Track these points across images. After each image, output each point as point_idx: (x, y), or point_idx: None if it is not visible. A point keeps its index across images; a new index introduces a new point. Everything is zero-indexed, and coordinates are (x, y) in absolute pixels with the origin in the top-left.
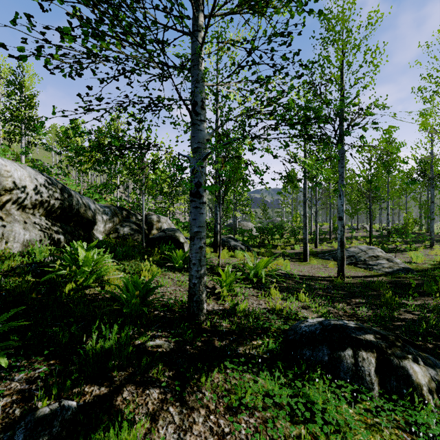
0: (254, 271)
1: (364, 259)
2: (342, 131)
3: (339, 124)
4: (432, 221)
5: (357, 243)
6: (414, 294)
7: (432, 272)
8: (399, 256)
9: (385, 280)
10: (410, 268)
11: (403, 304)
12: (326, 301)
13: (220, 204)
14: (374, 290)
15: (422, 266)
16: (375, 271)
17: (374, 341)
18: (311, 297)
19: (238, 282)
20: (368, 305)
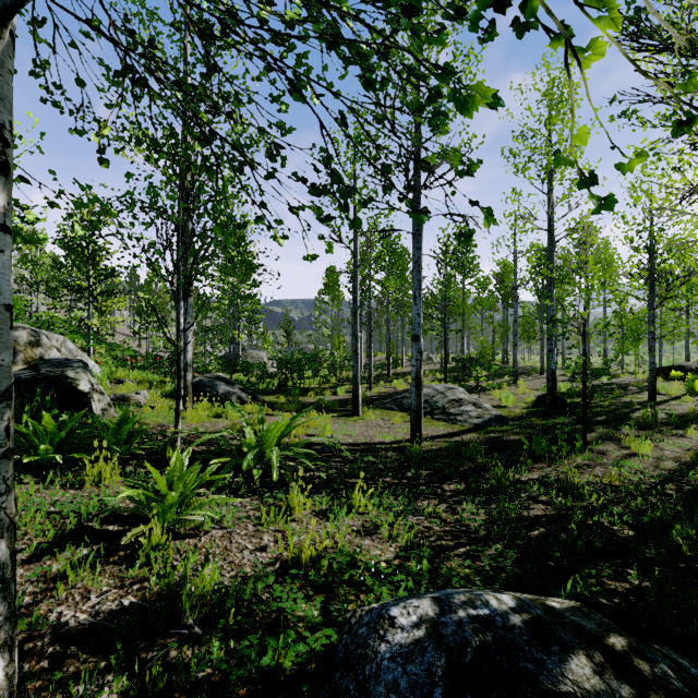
0: (253, 453)
1: (443, 406)
2: (418, 186)
3: (415, 168)
4: (516, 346)
5: (426, 380)
6: (527, 461)
7: (529, 420)
8: (483, 397)
9: (480, 440)
10: (504, 416)
11: (522, 484)
12: (407, 502)
13: (179, 301)
14: (469, 460)
15: (515, 411)
16: (460, 424)
17: (606, 692)
18: (376, 495)
19: (214, 487)
20: (477, 499)
